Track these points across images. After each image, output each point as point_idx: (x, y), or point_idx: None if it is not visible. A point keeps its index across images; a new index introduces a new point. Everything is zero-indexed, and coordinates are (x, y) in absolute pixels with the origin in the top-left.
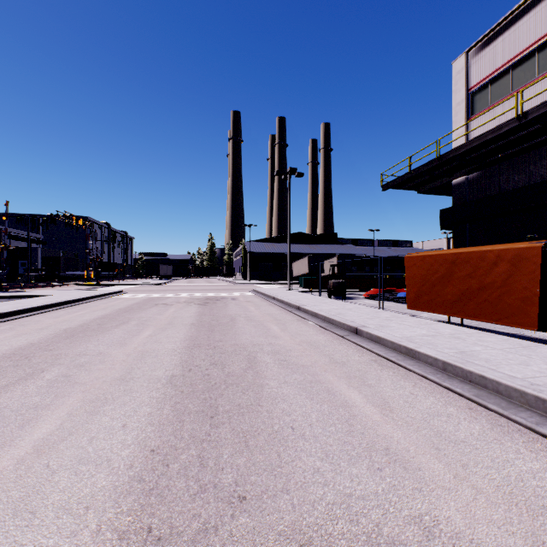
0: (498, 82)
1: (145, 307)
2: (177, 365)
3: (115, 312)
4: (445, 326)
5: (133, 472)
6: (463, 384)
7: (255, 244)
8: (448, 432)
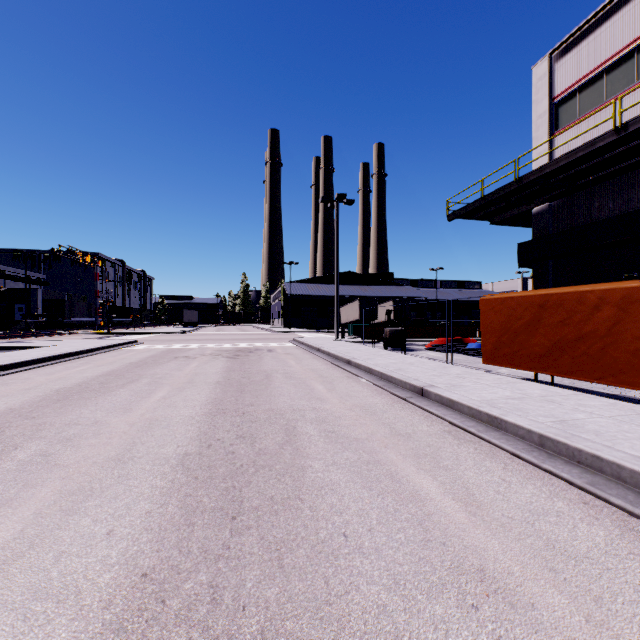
0: (589, 90)
1: (162, 360)
2: (193, 438)
3: (125, 367)
4: (533, 386)
5: (111, 614)
6: (570, 466)
7: (297, 286)
8: (562, 540)
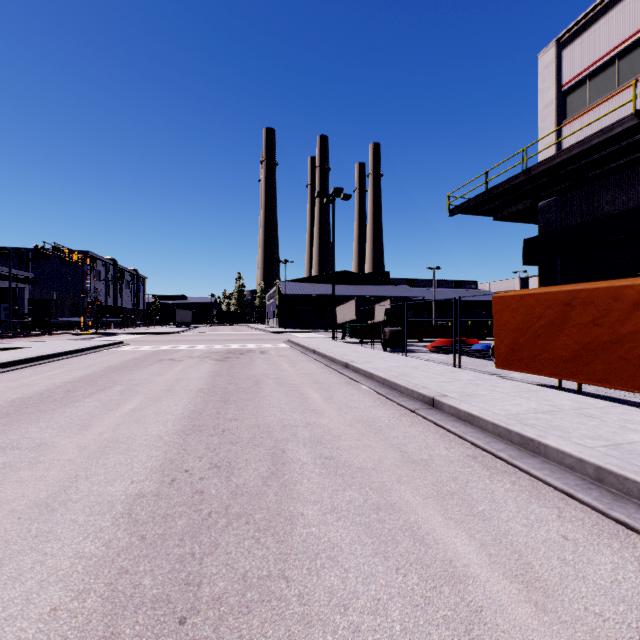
0: (599, 76)
1: (144, 364)
2: (154, 469)
3: (101, 371)
4: (559, 395)
5: None
6: None
7: (292, 285)
8: None
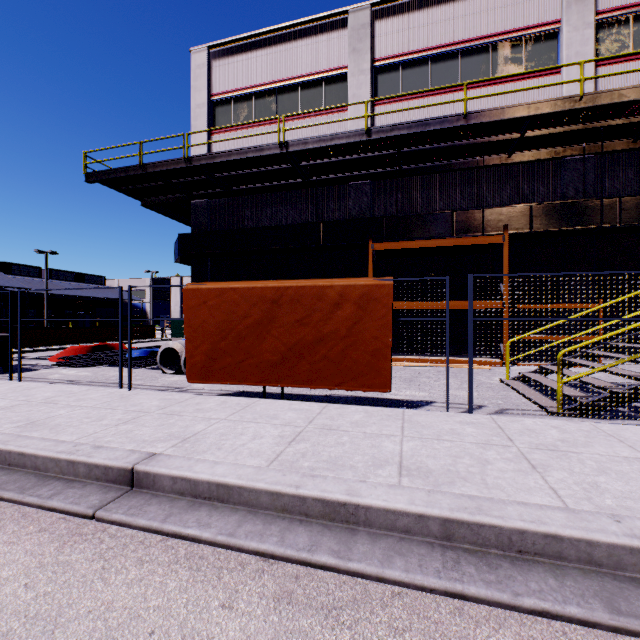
0: (242, 104)
1: None
2: None
3: None
4: (275, 406)
5: None
6: (529, 570)
7: None
8: None
